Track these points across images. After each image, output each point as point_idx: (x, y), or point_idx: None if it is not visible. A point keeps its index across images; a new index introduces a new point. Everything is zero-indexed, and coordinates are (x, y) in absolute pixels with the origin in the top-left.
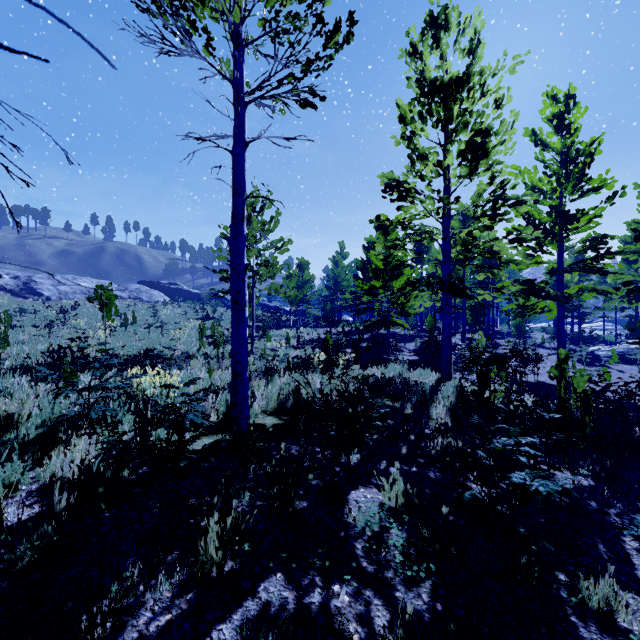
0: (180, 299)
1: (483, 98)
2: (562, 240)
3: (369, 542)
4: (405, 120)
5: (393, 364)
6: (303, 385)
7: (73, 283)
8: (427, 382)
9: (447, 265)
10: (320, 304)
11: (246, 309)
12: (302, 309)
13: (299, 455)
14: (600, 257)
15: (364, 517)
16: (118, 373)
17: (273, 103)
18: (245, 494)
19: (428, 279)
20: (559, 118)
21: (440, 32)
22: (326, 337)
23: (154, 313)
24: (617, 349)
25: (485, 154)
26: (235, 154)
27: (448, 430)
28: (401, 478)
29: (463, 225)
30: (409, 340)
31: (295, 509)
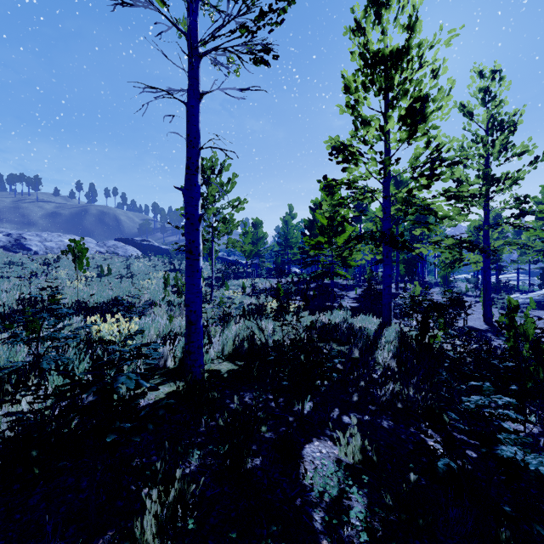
0: (151, 254)
1: (420, 70)
2: (488, 200)
3: (328, 511)
4: (349, 90)
5: (338, 310)
6: (257, 331)
7: (58, 240)
8: (370, 327)
9: (387, 221)
10: (272, 258)
11: (200, 259)
12: (256, 262)
13: (252, 407)
14: (522, 215)
15: (321, 479)
16: (85, 320)
17: (228, 63)
18: (194, 452)
19: (372, 233)
20: (486, 91)
21: (382, 9)
22: (277, 286)
23: (127, 265)
24: (533, 297)
25: (423, 119)
26: (189, 105)
27: (398, 377)
28: (358, 433)
29: (397, 189)
30: (350, 289)
31: (247, 471)
